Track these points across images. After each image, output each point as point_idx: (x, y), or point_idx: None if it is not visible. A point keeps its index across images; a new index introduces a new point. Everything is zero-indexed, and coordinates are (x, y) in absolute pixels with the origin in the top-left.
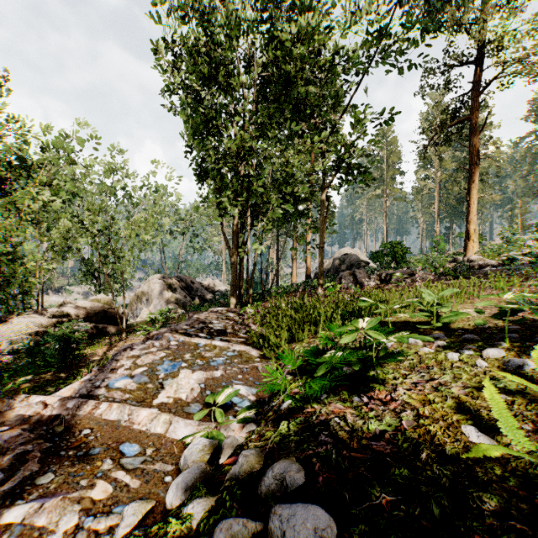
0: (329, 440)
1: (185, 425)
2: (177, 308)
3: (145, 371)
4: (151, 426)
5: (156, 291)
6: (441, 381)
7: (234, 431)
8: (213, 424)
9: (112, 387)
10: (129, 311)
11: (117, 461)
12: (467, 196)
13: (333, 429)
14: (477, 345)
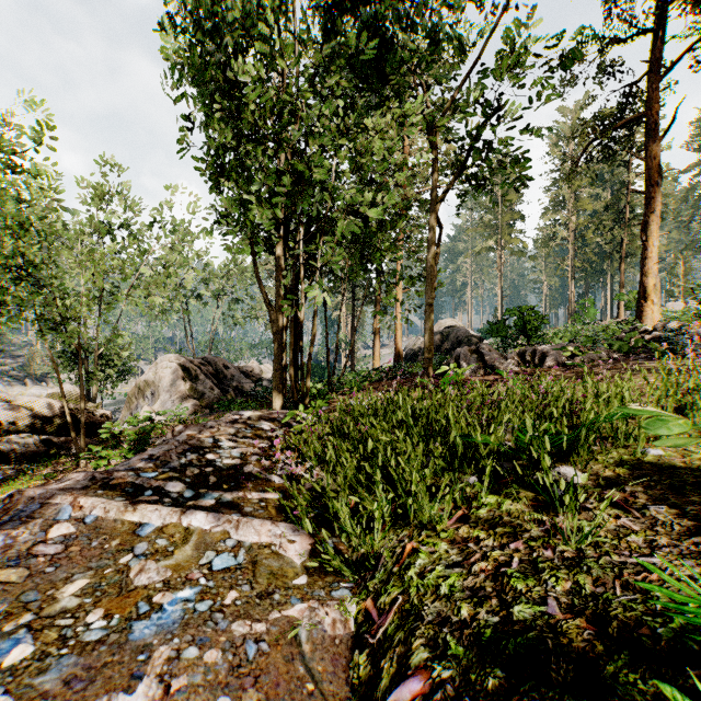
0: None
1: None
2: (198, 406)
3: None
4: None
5: (166, 380)
6: None
7: None
8: None
9: None
10: (127, 410)
11: None
12: (643, 234)
13: None
14: None
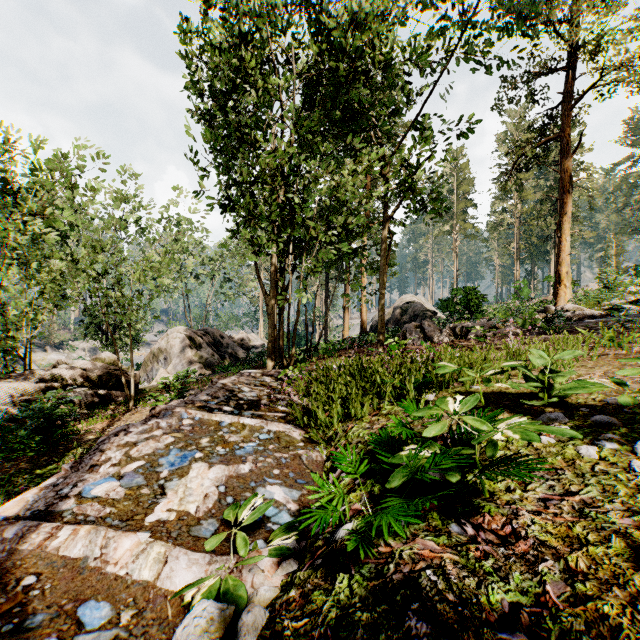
0: (425, 625)
1: (188, 565)
2: (202, 368)
3: (141, 468)
4: (135, 568)
5: (177, 347)
6: (585, 497)
7: (265, 572)
8: (231, 562)
9: (86, 495)
10: (143, 372)
11: None
12: (558, 231)
13: (427, 596)
14: (619, 433)
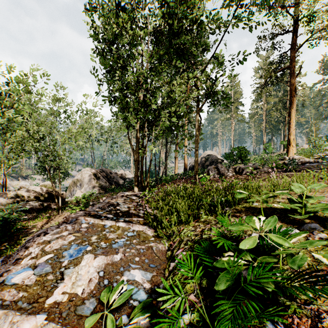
0: None
1: None
2: (100, 190)
3: (50, 259)
4: None
5: (86, 179)
6: None
7: None
8: None
9: (8, 283)
10: (69, 192)
11: None
12: (289, 117)
13: None
14: None
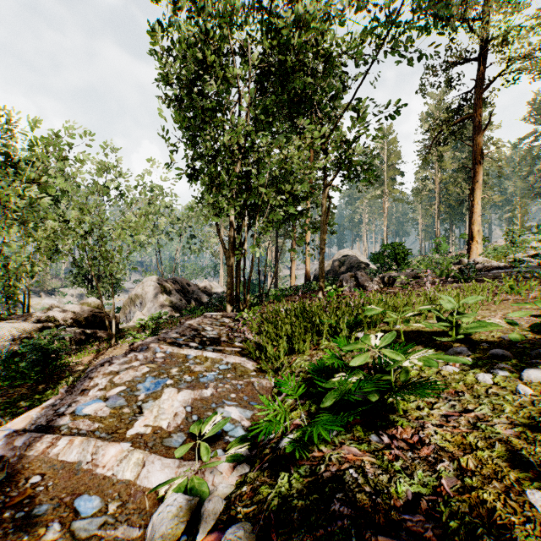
0: (346, 510)
1: (161, 468)
2: (172, 311)
3: (123, 392)
4: (119, 470)
5: (150, 294)
6: (479, 414)
7: (223, 474)
8: (196, 466)
9: (79, 413)
10: (123, 314)
11: (67, 526)
12: (471, 196)
13: (349, 488)
14: (511, 364)
